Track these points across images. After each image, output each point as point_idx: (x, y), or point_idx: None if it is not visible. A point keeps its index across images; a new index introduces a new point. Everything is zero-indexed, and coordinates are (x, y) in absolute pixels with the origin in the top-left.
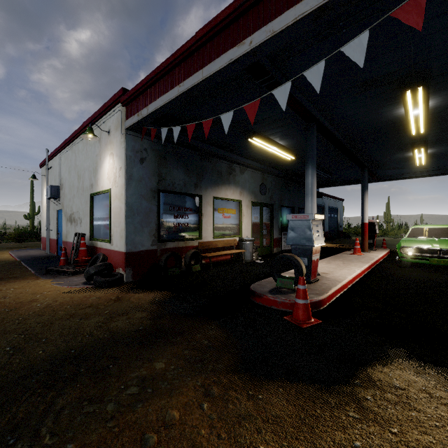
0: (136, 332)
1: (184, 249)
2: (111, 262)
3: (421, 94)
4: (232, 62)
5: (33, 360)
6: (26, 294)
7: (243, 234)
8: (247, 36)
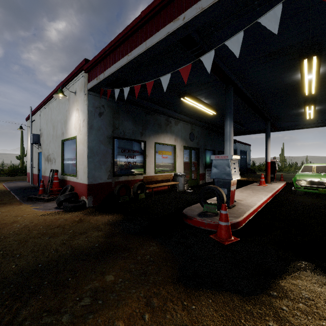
0: (92, 248)
1: (132, 182)
2: (77, 192)
3: (315, 62)
4: (169, 35)
5: (6, 274)
6: (10, 216)
7: (177, 170)
8: (181, 13)
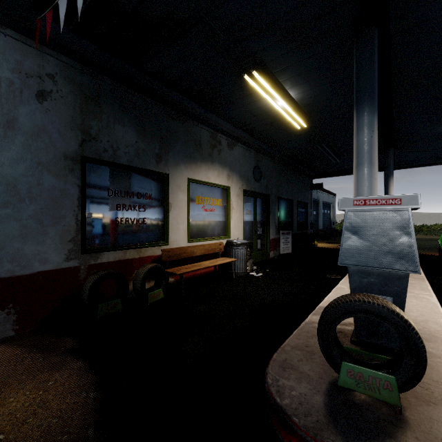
0: None
1: (136, 262)
2: None
3: None
4: None
5: None
6: None
7: (232, 234)
8: None
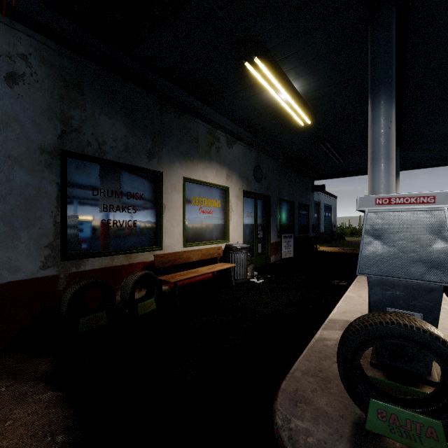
0: None
1: (126, 269)
2: None
3: None
4: None
5: None
6: None
7: (232, 238)
8: None
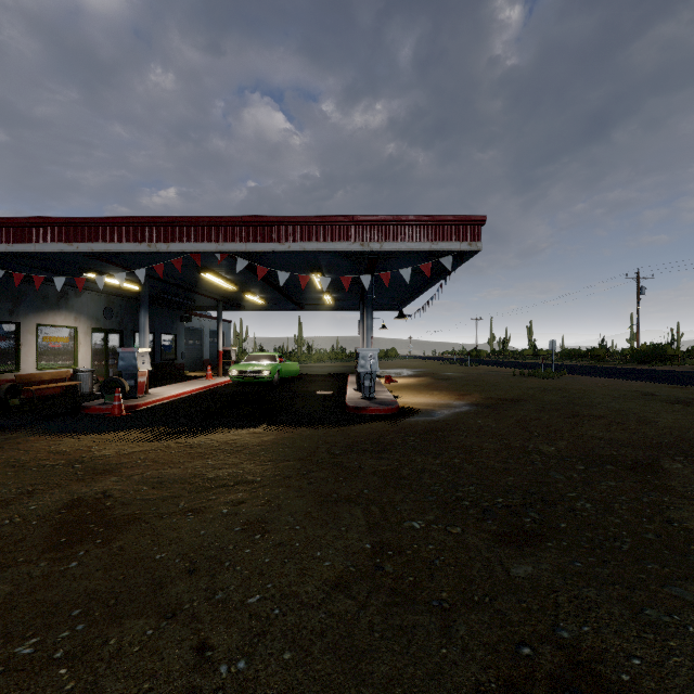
0: None
1: None
2: None
3: (211, 276)
4: (63, 252)
5: None
6: None
7: (81, 364)
8: (75, 241)
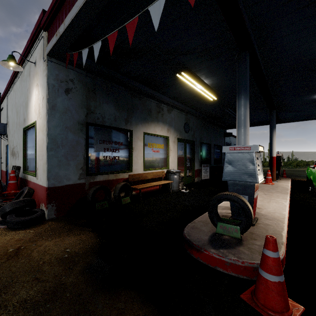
0: None
1: (114, 181)
2: (37, 197)
3: None
4: None
5: None
6: None
7: (170, 166)
8: None
